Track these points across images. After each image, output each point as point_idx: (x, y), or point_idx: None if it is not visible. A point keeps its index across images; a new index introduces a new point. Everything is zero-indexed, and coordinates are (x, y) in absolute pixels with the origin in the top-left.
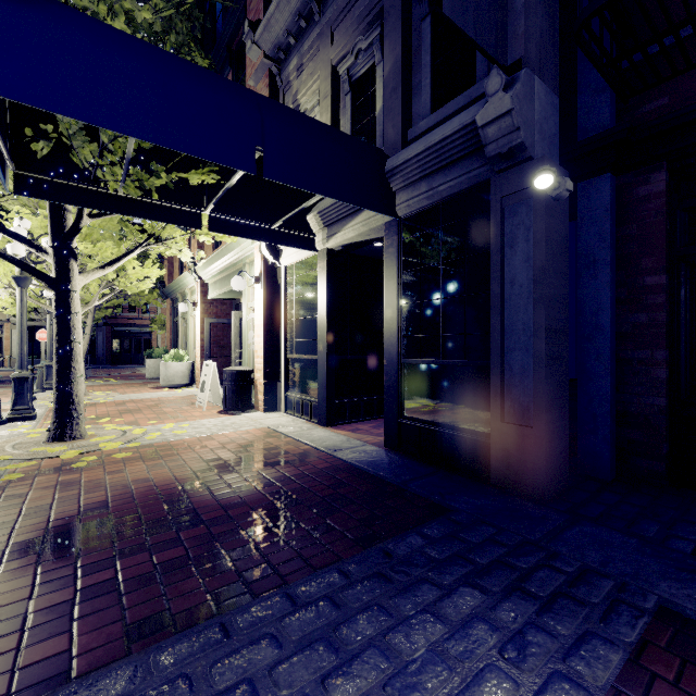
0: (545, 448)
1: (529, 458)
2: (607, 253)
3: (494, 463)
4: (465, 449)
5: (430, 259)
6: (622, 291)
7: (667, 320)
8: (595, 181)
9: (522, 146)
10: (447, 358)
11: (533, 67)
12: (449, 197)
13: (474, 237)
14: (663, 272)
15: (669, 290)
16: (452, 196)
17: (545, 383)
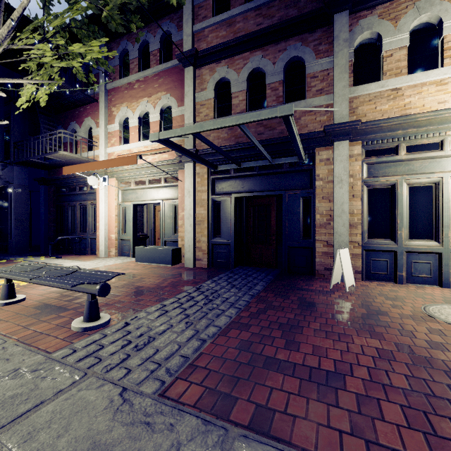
0: (15, 243)
1: (13, 246)
2: (44, 203)
3: (9, 249)
4: (6, 247)
5: (1, 200)
6: (49, 211)
7: (54, 217)
8: (42, 186)
9: (9, 181)
10: (4, 226)
11: (14, 164)
12: (4, 185)
13: (8, 197)
14: (53, 208)
15: (56, 211)
16: (4, 185)
17: (15, 230)
